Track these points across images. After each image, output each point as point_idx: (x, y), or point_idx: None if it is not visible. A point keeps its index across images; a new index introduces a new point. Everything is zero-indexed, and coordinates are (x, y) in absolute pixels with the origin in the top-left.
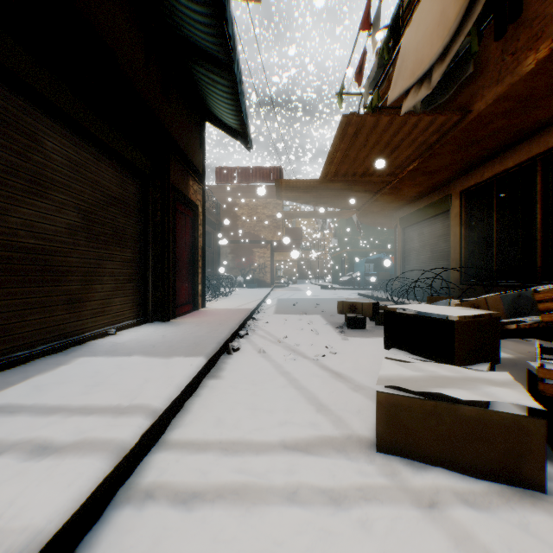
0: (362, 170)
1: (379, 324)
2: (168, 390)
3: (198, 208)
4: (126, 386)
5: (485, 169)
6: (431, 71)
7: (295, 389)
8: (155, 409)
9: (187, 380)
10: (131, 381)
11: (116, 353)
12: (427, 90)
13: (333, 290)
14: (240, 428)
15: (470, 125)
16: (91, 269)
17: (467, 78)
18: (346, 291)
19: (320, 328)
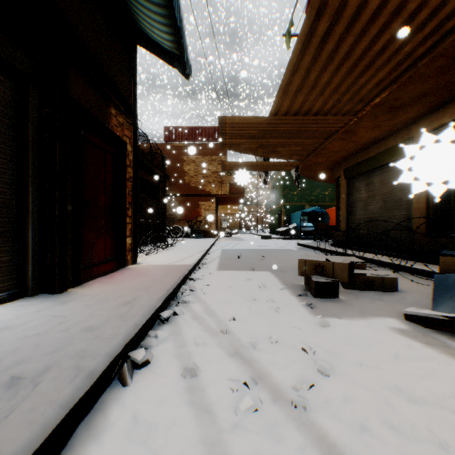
0: (319, 105)
1: (350, 288)
2: None
3: (125, 145)
4: None
5: None
6: None
7: None
8: None
9: None
10: None
11: None
12: None
13: (272, 240)
14: None
15: None
16: None
17: None
18: (285, 241)
19: (278, 296)
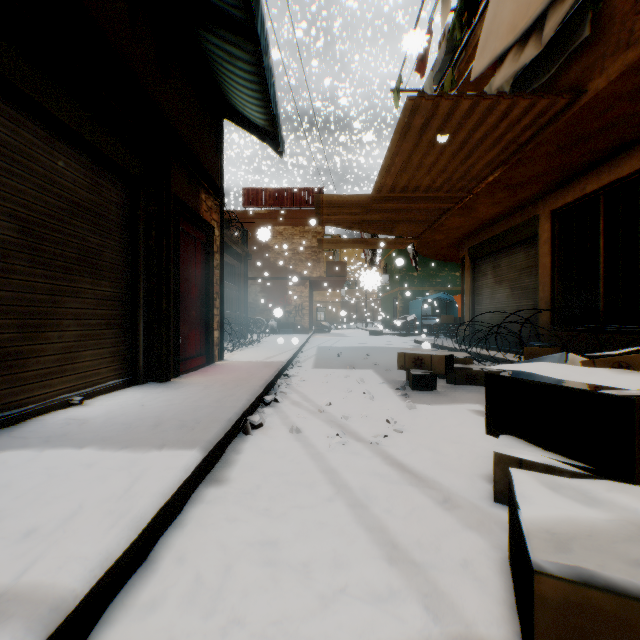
0: (427, 183)
1: (453, 383)
2: (109, 538)
3: (213, 231)
4: (36, 524)
5: (587, 181)
6: (542, 20)
7: (346, 507)
8: (61, 600)
9: (158, 504)
10: (52, 510)
11: (62, 441)
12: (534, 49)
13: (384, 337)
14: (244, 619)
15: (580, 114)
16: (38, 308)
17: (576, 48)
18: (400, 338)
19: (375, 390)
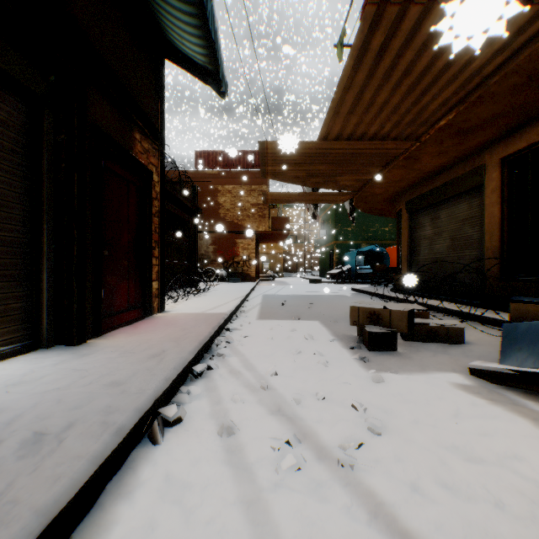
0: (375, 128)
1: (410, 340)
2: None
3: (151, 175)
4: None
5: None
6: None
7: None
8: None
9: None
10: None
11: None
12: None
13: (322, 284)
14: None
15: None
16: None
17: None
18: (337, 285)
19: (327, 349)
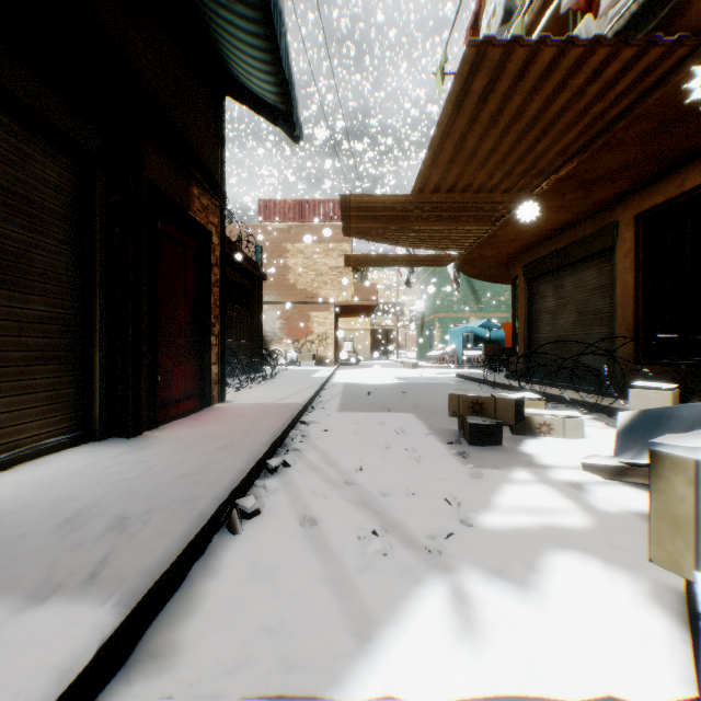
0: (481, 179)
1: (520, 434)
2: None
3: (211, 237)
4: None
5: (687, 174)
6: None
7: None
8: None
9: None
10: None
11: None
12: None
13: (419, 370)
14: None
15: None
16: None
17: None
18: (439, 371)
19: (421, 444)
